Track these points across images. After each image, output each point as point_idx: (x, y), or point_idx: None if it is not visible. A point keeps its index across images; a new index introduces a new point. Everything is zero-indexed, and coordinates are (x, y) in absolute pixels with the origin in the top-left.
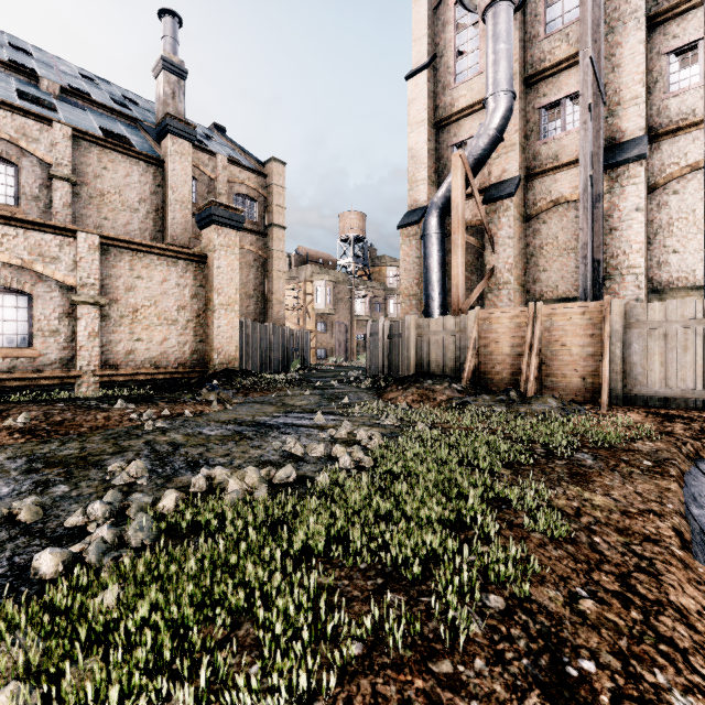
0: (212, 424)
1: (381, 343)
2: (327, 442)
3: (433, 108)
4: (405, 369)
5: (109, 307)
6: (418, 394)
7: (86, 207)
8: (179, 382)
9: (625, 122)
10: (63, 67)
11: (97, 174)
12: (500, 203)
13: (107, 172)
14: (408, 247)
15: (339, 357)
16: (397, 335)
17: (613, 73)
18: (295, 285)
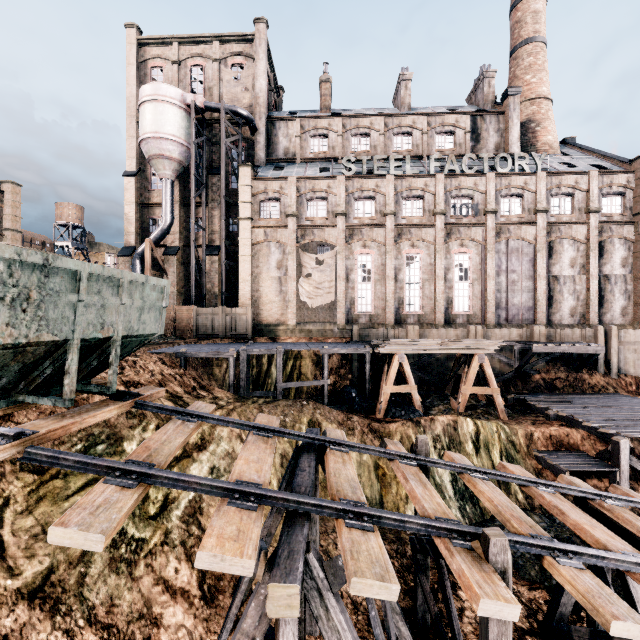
0: None
1: None
2: None
3: (139, 196)
4: None
5: None
6: None
7: None
8: None
9: (215, 239)
10: None
11: None
12: (170, 257)
13: None
14: (124, 267)
15: None
16: None
17: (211, 219)
18: None
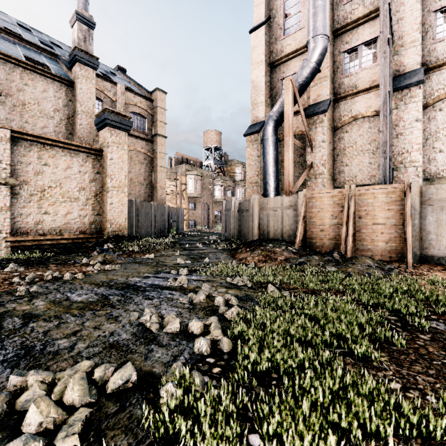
0: (85, 287)
1: (233, 216)
2: (186, 309)
3: (268, 53)
4: (251, 235)
5: (20, 187)
6: (262, 255)
7: (10, 113)
8: (82, 245)
9: (406, 59)
10: (4, 17)
11: (19, 88)
12: (317, 117)
13: (28, 87)
14: (251, 149)
15: (204, 226)
16: (244, 210)
17: (397, 24)
18: (174, 178)
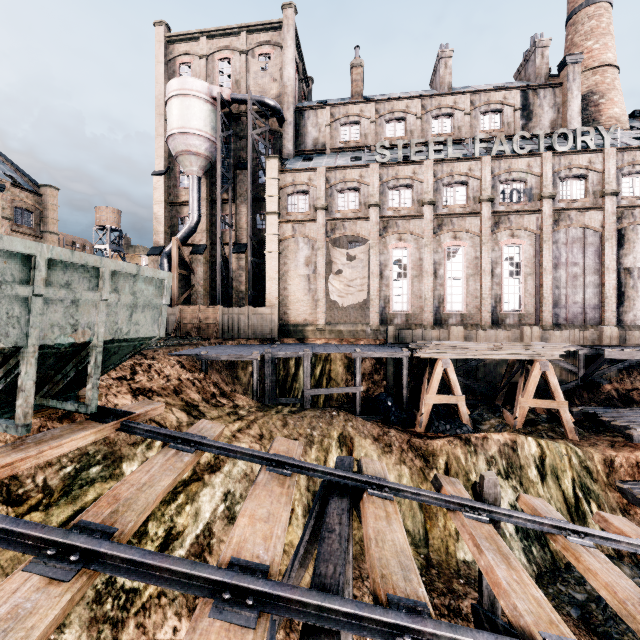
0: None
1: None
2: None
3: (168, 195)
4: None
5: None
6: None
7: None
8: None
9: (242, 236)
10: None
11: None
12: (198, 256)
13: None
14: (153, 266)
15: None
16: None
17: (238, 216)
18: None
